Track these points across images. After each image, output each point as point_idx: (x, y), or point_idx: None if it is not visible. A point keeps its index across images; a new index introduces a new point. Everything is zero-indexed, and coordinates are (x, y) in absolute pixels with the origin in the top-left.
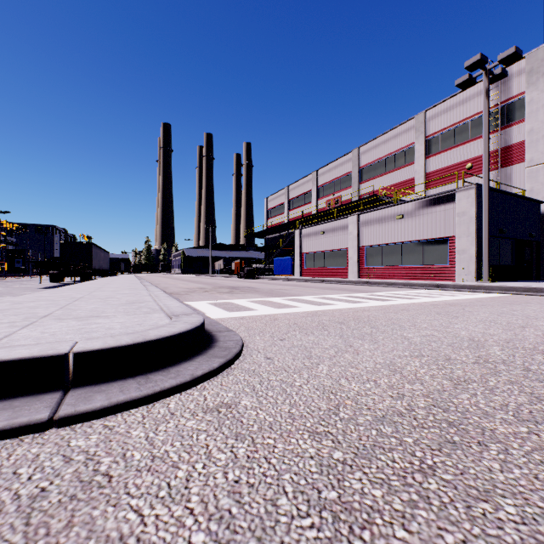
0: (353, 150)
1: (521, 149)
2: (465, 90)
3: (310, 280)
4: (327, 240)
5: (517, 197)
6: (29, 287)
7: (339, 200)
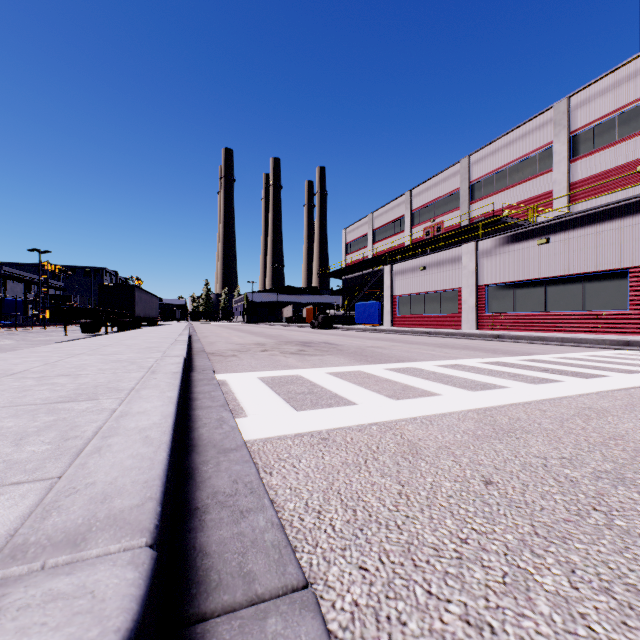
0: (460, 160)
1: None
2: (635, 59)
3: (408, 331)
4: (429, 277)
5: None
6: (49, 340)
7: (441, 226)
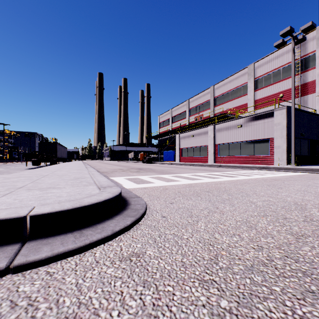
0: (210, 87)
1: (313, 85)
2: (278, 50)
3: (185, 164)
4: (195, 140)
5: (311, 114)
6: (19, 168)
7: (202, 116)
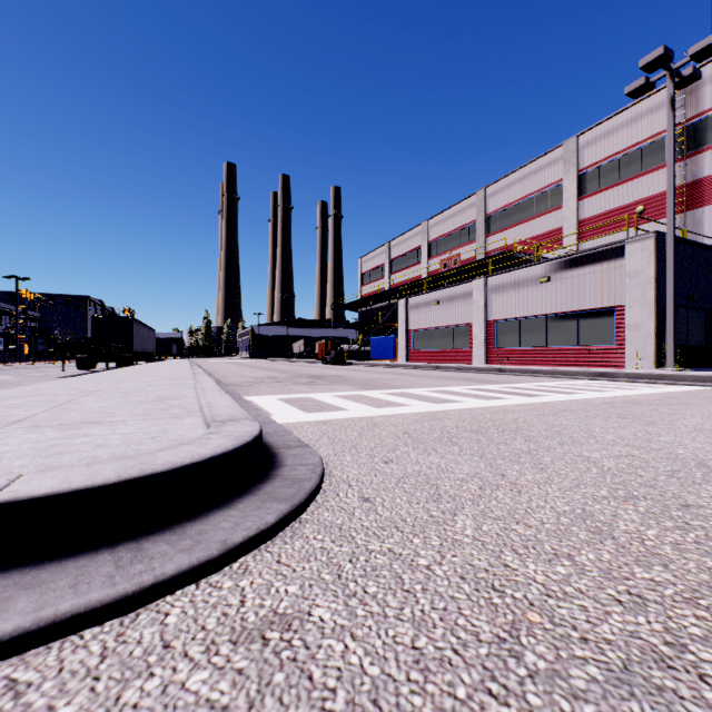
0: (477, 192)
1: None
2: (634, 105)
3: (420, 366)
4: (443, 312)
5: (711, 251)
6: (48, 376)
7: (458, 259)
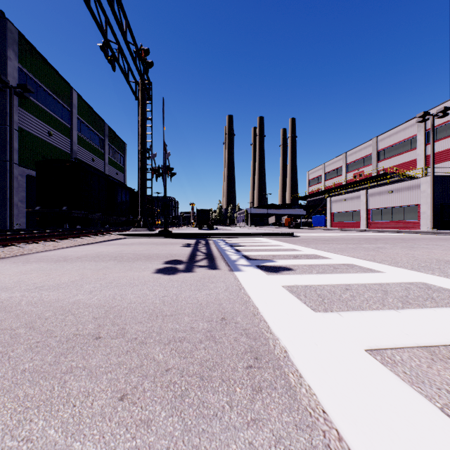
0: (372, 139)
1: None
2: None
3: (334, 229)
4: (347, 204)
5: None
6: None
7: (362, 173)
